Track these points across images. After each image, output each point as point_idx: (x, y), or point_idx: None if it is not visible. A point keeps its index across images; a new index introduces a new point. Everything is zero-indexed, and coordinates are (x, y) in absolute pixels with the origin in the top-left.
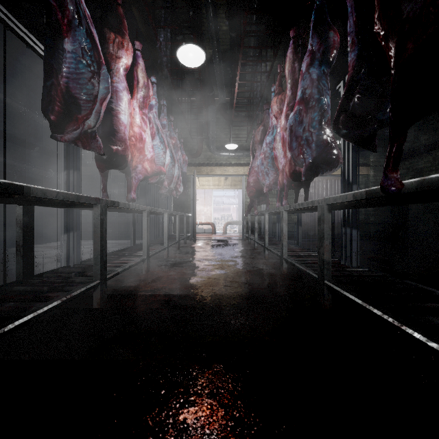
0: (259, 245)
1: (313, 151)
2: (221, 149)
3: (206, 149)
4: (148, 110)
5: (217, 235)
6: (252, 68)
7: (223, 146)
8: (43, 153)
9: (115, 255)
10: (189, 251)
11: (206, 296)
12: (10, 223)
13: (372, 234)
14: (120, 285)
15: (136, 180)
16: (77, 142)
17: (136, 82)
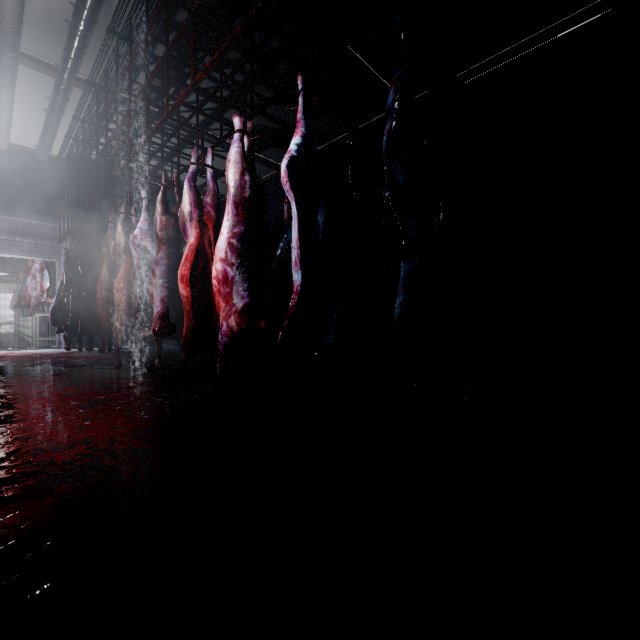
0: None
1: None
2: None
3: None
4: None
5: None
6: None
7: None
8: None
9: None
10: None
11: None
12: None
13: None
14: None
15: None
16: None
17: None
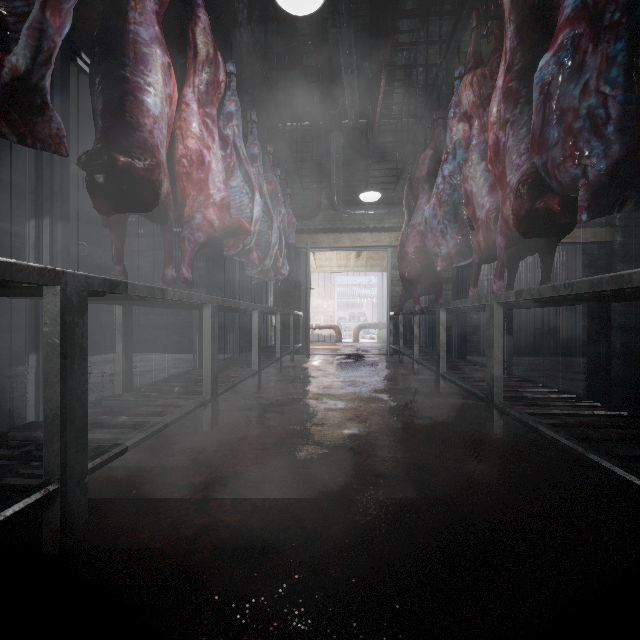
0: (419, 365)
1: (611, 145)
2: (352, 205)
3: (327, 205)
4: (223, 124)
5: (344, 346)
6: (406, 57)
7: (354, 200)
8: (71, 216)
9: (153, 391)
10: (298, 376)
11: (331, 515)
12: (17, 326)
13: (619, 346)
14: (145, 465)
15: (194, 246)
16: (1, 124)
17: (192, 55)
